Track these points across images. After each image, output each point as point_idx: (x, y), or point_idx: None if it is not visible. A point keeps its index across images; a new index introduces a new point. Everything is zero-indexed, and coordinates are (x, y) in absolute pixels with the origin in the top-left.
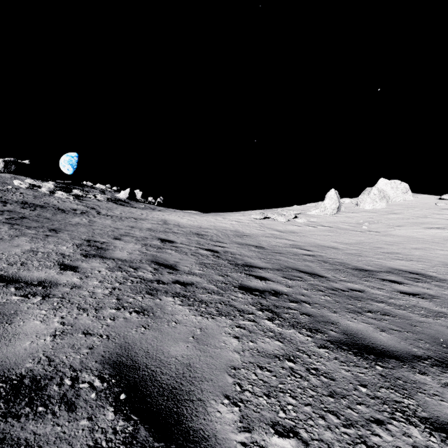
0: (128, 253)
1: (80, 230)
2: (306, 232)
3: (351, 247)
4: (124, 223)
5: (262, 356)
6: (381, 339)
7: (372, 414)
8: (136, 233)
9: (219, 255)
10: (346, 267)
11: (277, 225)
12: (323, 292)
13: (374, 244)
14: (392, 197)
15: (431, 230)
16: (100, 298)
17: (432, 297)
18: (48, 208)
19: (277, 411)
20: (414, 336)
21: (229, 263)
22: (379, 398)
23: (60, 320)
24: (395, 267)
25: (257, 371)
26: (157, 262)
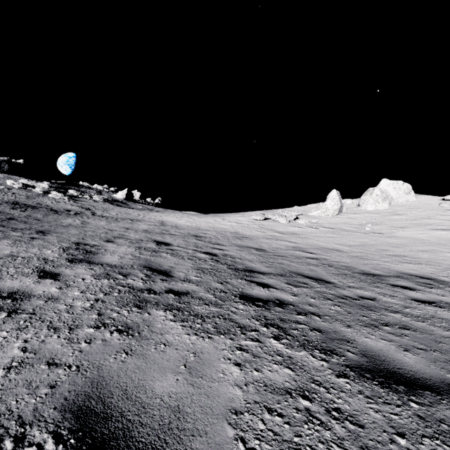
0: (119, 257)
1: (70, 232)
2: (308, 234)
3: (355, 249)
4: (119, 224)
5: (270, 392)
6: (407, 361)
7: None
8: (131, 235)
9: (218, 259)
10: (353, 271)
11: (278, 226)
12: (332, 301)
13: (379, 246)
14: (394, 198)
15: (436, 232)
16: (78, 313)
17: (449, 305)
18: (40, 208)
19: None
20: (443, 356)
21: (229, 268)
22: None
23: (22, 345)
24: (404, 271)
25: (265, 416)
26: (150, 267)
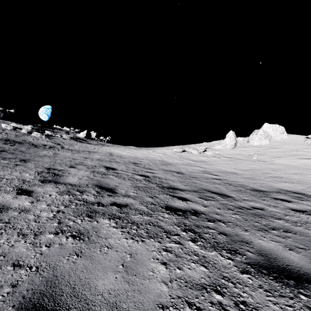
0: (78, 178)
1: (44, 160)
2: (213, 162)
3: (246, 172)
4: (80, 155)
5: (190, 287)
6: (293, 259)
7: None
8: (88, 162)
9: (149, 180)
10: (246, 188)
11: (192, 156)
12: (232, 210)
13: (263, 170)
14: (273, 136)
15: (303, 160)
16: (43, 222)
17: None
18: (24, 144)
19: None
20: None
21: (157, 186)
22: None
23: None
24: (282, 188)
25: (186, 310)
26: (100, 186)
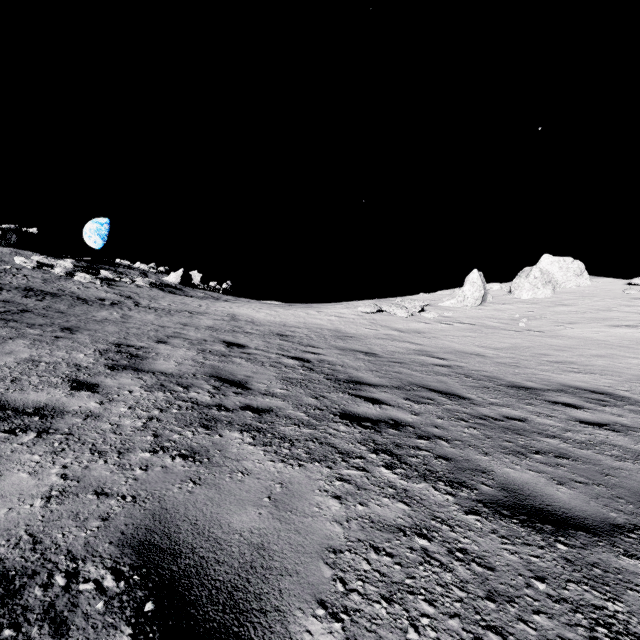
0: (176, 363)
1: (107, 329)
2: (437, 332)
3: (503, 354)
4: (173, 319)
5: (378, 529)
6: (560, 497)
7: (560, 632)
8: (191, 333)
9: (311, 366)
10: (498, 383)
11: (396, 321)
12: (466, 422)
13: (537, 350)
14: (560, 282)
15: (618, 329)
16: (128, 434)
17: (627, 428)
18: (63, 297)
19: (405, 628)
20: (608, 491)
21: (327, 378)
22: (567, 601)
23: (61, 472)
24: (569, 384)
25: (371, 555)
26: (218, 376)
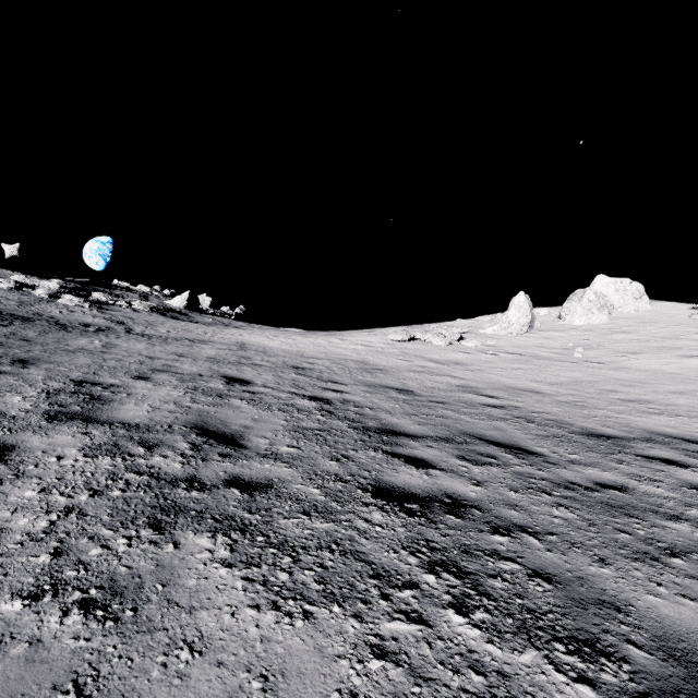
0: (151, 407)
1: (76, 362)
2: (481, 364)
3: (563, 390)
4: (168, 348)
5: None
6: None
7: None
8: (185, 366)
9: (332, 410)
10: (569, 429)
11: (432, 351)
12: (549, 495)
13: (602, 385)
14: (617, 306)
15: (692, 360)
16: (6, 552)
17: None
18: (37, 322)
19: None
20: None
21: (352, 427)
22: None
23: None
24: (656, 430)
25: None
26: (204, 428)
